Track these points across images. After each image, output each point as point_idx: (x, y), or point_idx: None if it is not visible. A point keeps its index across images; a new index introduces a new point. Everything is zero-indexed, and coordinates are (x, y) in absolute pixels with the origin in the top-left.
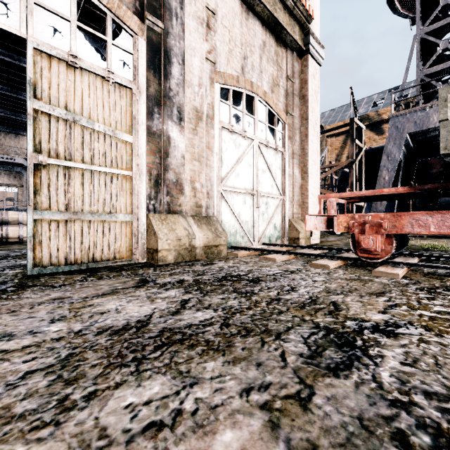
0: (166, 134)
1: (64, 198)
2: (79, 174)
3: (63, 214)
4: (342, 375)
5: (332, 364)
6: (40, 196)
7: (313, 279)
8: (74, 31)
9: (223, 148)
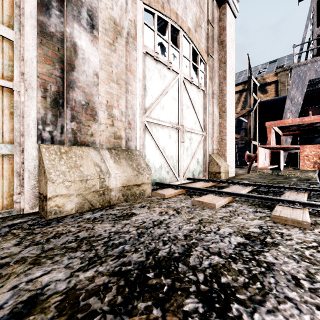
0: (70, 40)
1: None
2: None
3: None
4: None
5: None
6: None
7: None
8: None
9: (147, 76)
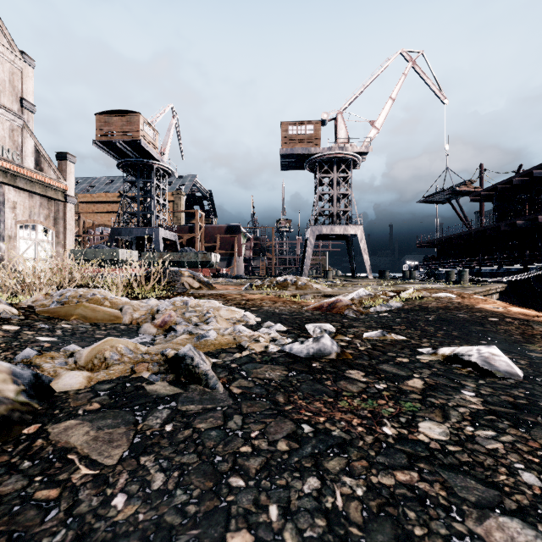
0: None
1: None
2: None
3: None
4: None
5: None
6: None
7: None
8: None
9: (21, 245)
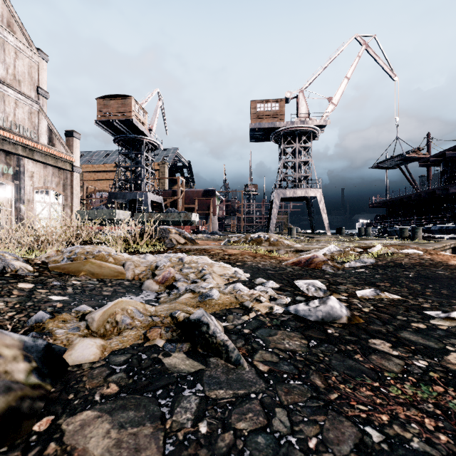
0: (20, 207)
1: None
2: None
3: None
4: None
5: None
6: None
7: None
8: None
9: (37, 207)
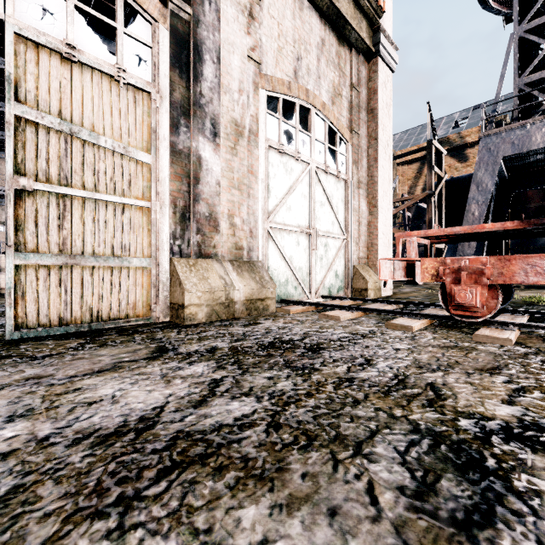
0: (196, 154)
1: (57, 236)
2: (78, 204)
3: (56, 257)
4: (484, 540)
5: (460, 512)
6: (23, 233)
7: (395, 346)
8: (71, 13)
9: (270, 174)
